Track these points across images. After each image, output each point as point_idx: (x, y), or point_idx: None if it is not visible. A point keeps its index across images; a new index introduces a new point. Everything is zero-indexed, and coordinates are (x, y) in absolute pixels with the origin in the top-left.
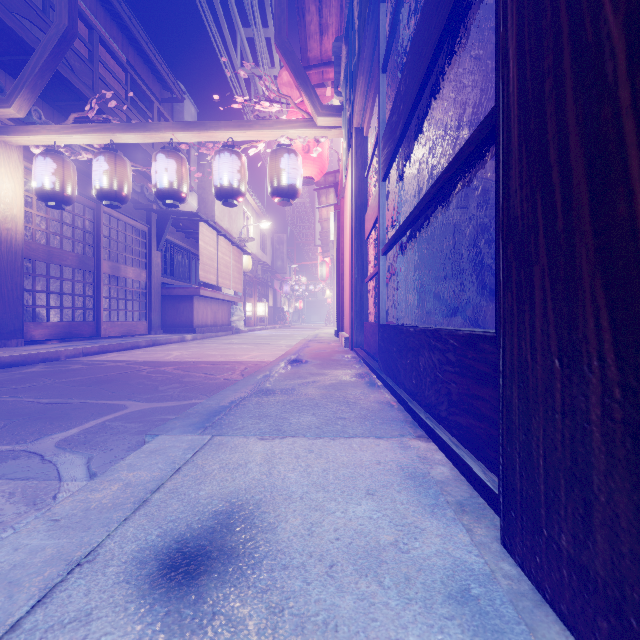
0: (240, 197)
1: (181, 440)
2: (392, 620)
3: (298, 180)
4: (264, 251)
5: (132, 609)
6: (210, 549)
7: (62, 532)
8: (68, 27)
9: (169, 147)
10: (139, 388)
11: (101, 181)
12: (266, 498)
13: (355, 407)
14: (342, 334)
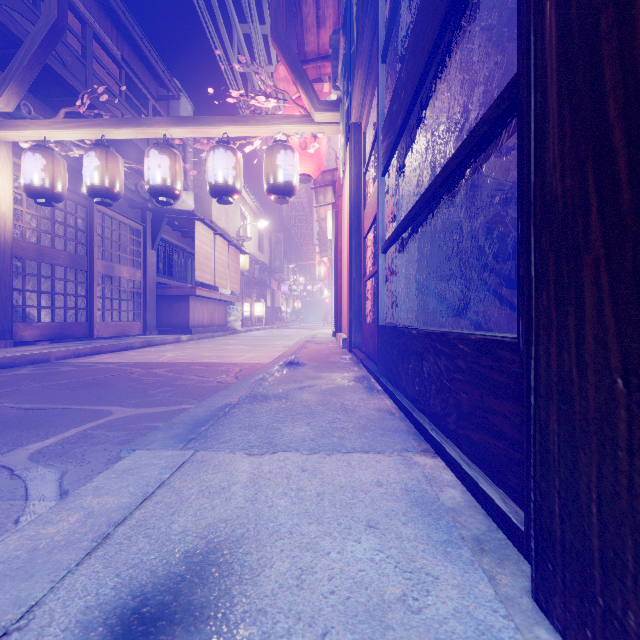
0: (235, 194)
1: (160, 456)
2: None
3: (295, 177)
4: (262, 251)
5: None
6: (174, 608)
7: None
8: (58, 19)
9: (162, 143)
10: (128, 392)
11: (92, 177)
12: (249, 533)
13: (353, 415)
14: (340, 335)
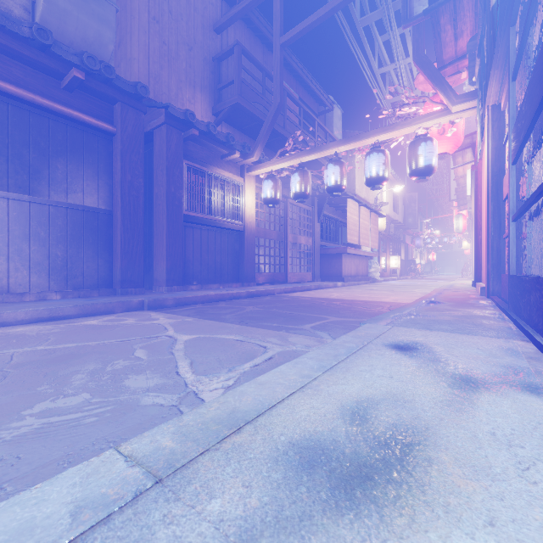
0: (384, 182)
1: (378, 326)
2: (479, 365)
3: (433, 160)
4: (396, 211)
5: (391, 351)
6: (409, 347)
7: (356, 338)
8: (279, 103)
9: (335, 158)
10: (328, 311)
11: (296, 188)
12: (427, 343)
13: (480, 326)
14: (478, 284)
